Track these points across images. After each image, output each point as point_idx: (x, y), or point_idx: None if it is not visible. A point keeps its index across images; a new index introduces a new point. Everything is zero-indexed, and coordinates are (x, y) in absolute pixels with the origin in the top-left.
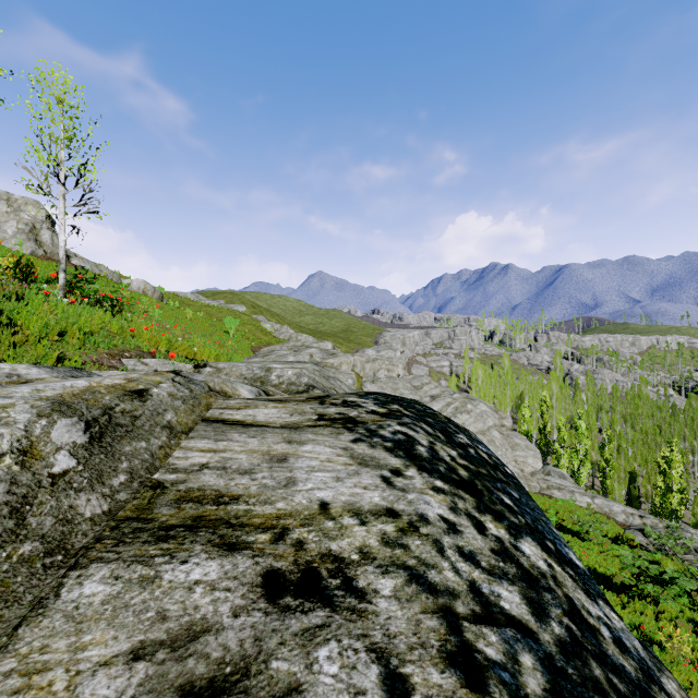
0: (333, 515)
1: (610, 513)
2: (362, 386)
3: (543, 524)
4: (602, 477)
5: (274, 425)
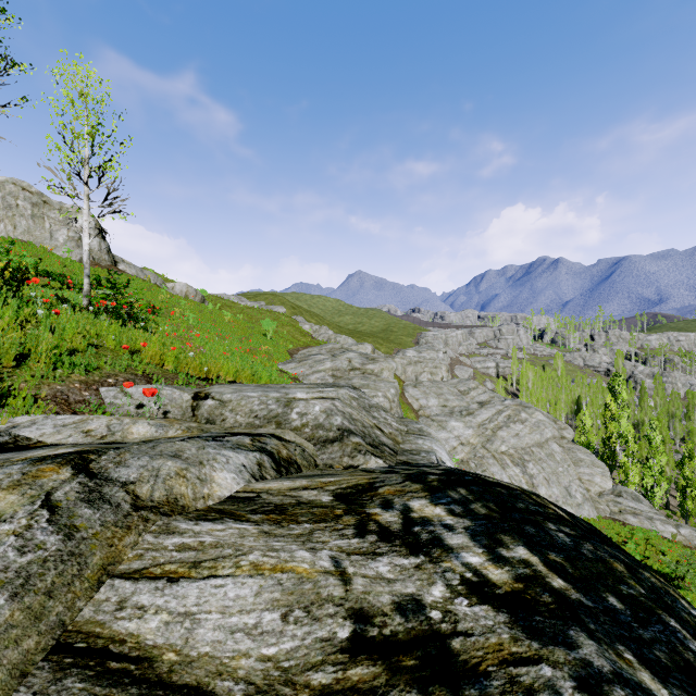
0: None
1: None
2: (404, 391)
3: None
4: (681, 497)
5: (226, 693)
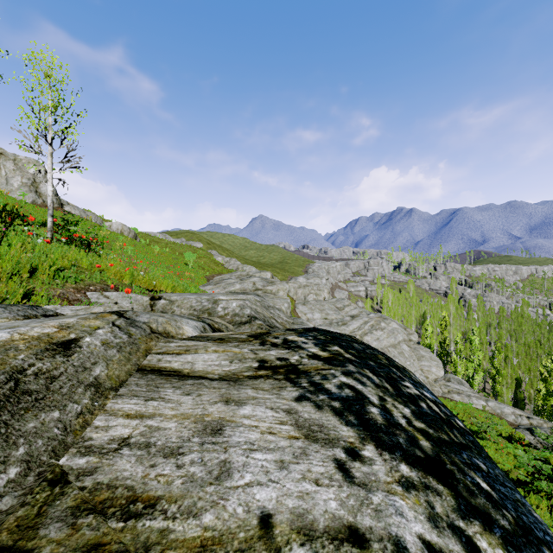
0: (277, 541)
1: (501, 414)
2: (295, 307)
3: (523, 508)
4: (492, 382)
5: (212, 377)
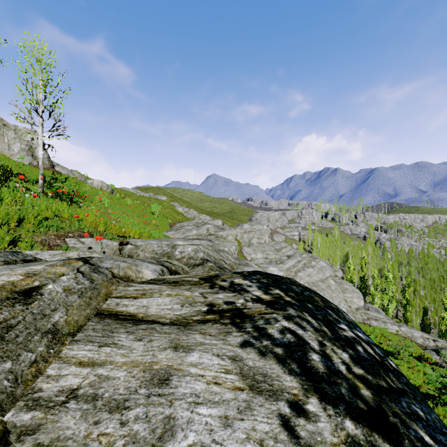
0: None
1: (412, 337)
2: (241, 249)
3: None
4: (404, 310)
5: (163, 321)
